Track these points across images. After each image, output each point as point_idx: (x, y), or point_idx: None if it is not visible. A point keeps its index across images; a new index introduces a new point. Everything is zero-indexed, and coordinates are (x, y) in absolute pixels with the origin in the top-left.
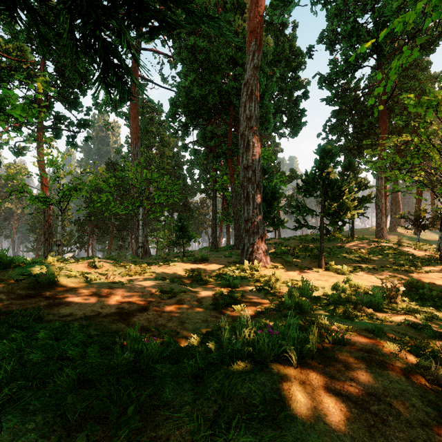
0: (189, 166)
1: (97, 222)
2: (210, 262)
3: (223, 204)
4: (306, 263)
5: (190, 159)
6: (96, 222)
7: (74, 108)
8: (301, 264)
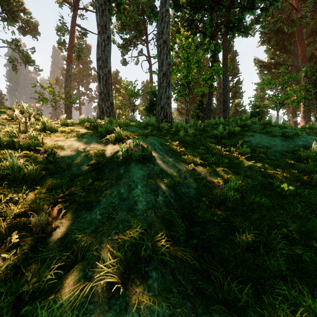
0: None
1: None
2: None
3: None
4: None
5: None
6: None
7: None
8: None
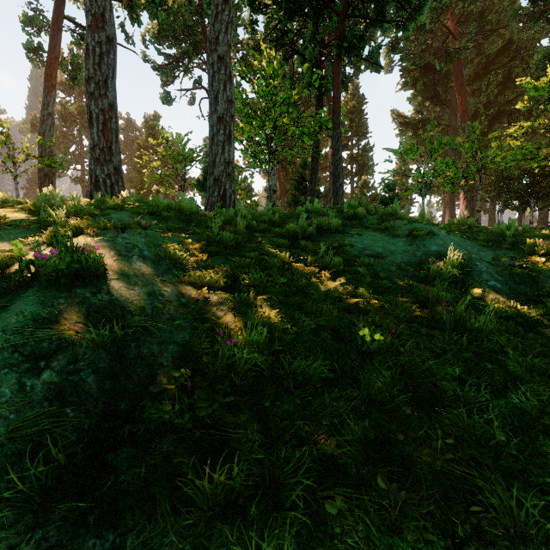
0: None
1: None
2: None
3: None
4: None
5: None
6: None
7: None
8: None
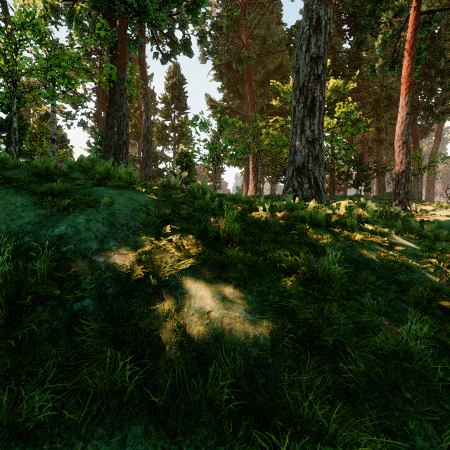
0: None
1: None
2: None
3: None
4: None
5: None
6: None
7: None
8: None
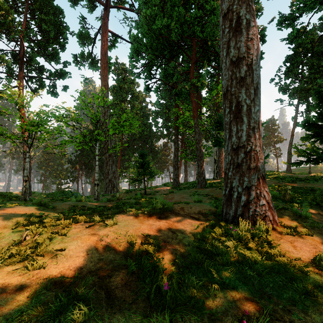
0: (154, 116)
1: (84, 161)
2: (175, 215)
3: (182, 146)
4: (322, 216)
5: (154, 110)
6: (83, 161)
7: (53, 59)
8: (317, 218)
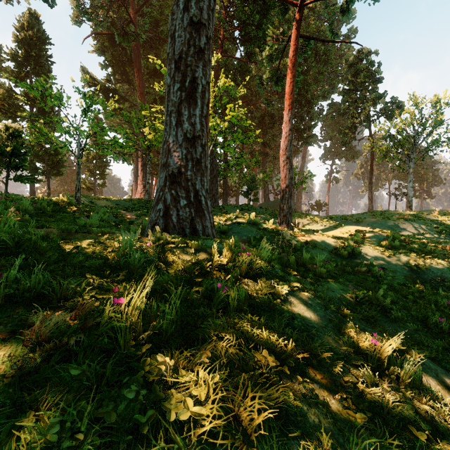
0: None
1: None
2: None
3: None
4: None
5: None
6: None
7: None
8: None
